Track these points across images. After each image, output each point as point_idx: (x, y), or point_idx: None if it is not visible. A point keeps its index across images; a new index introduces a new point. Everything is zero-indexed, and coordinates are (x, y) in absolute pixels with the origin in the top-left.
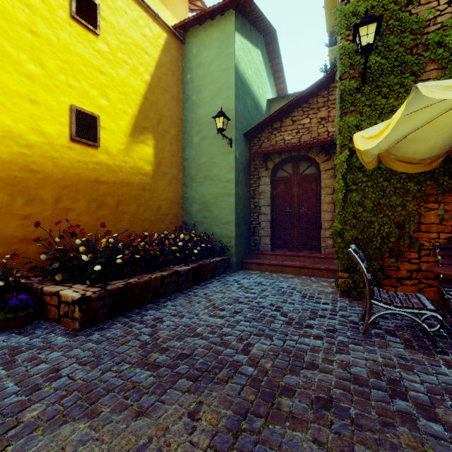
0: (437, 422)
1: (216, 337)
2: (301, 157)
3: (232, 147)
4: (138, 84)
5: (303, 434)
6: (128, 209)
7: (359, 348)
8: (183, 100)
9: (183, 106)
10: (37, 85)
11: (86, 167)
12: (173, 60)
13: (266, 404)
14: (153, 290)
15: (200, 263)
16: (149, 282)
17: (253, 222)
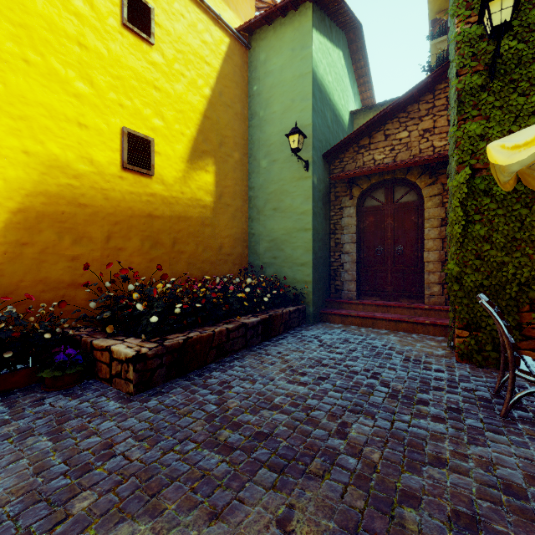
0: None
1: (300, 411)
2: (397, 181)
3: (308, 171)
4: (197, 100)
5: None
6: (186, 248)
7: (501, 438)
8: (248, 117)
9: (248, 125)
10: (85, 106)
11: (139, 200)
12: (237, 69)
13: (382, 516)
14: (217, 347)
15: (271, 314)
16: (212, 337)
17: (333, 264)
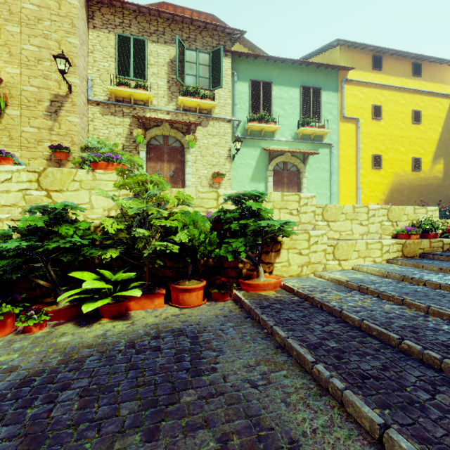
0: None
1: None
2: None
3: None
4: (436, 135)
5: None
6: (431, 196)
7: None
8: None
9: None
10: (403, 155)
11: (416, 180)
12: None
13: None
14: None
15: None
16: None
17: None
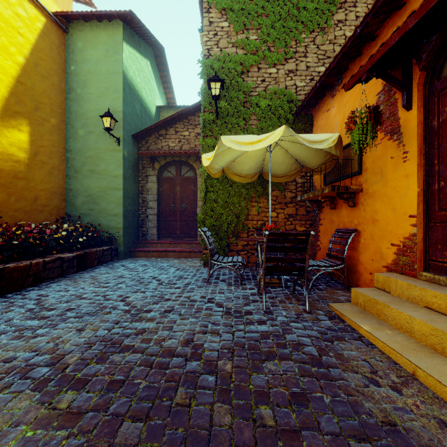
0: (222, 307)
1: (100, 297)
2: (183, 162)
3: (120, 145)
4: (9, 64)
5: (151, 322)
6: None
7: (200, 289)
8: (66, 90)
9: (66, 96)
10: None
11: None
12: (53, 47)
13: (133, 317)
14: (34, 275)
15: (86, 251)
16: (29, 267)
17: (141, 215)
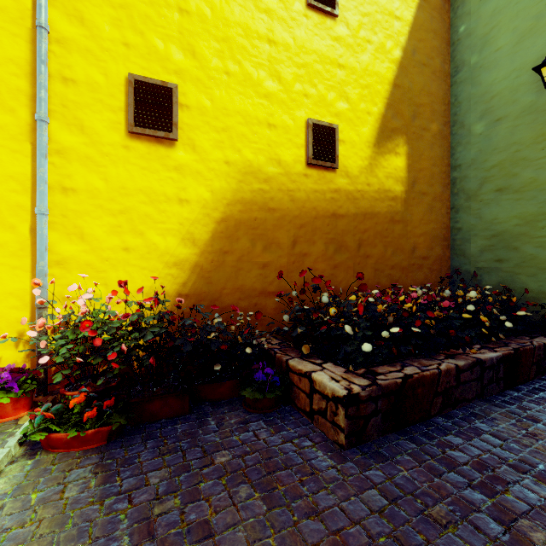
0: None
1: None
2: None
3: None
4: (385, 67)
5: None
6: (372, 251)
7: None
8: (450, 73)
9: (450, 83)
10: (274, 105)
11: (323, 198)
12: (434, 14)
13: None
14: (443, 392)
15: (517, 348)
16: (437, 378)
17: None
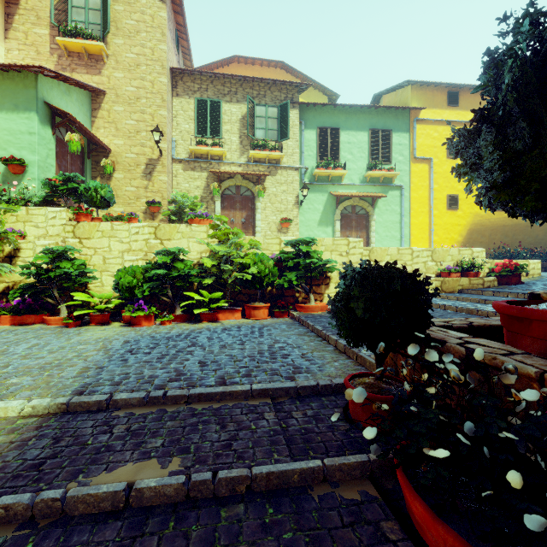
0: None
1: None
2: None
3: None
4: None
5: None
6: (518, 237)
7: None
8: None
9: None
10: None
11: (499, 220)
12: None
13: None
14: (544, 268)
15: None
16: (542, 264)
17: None
